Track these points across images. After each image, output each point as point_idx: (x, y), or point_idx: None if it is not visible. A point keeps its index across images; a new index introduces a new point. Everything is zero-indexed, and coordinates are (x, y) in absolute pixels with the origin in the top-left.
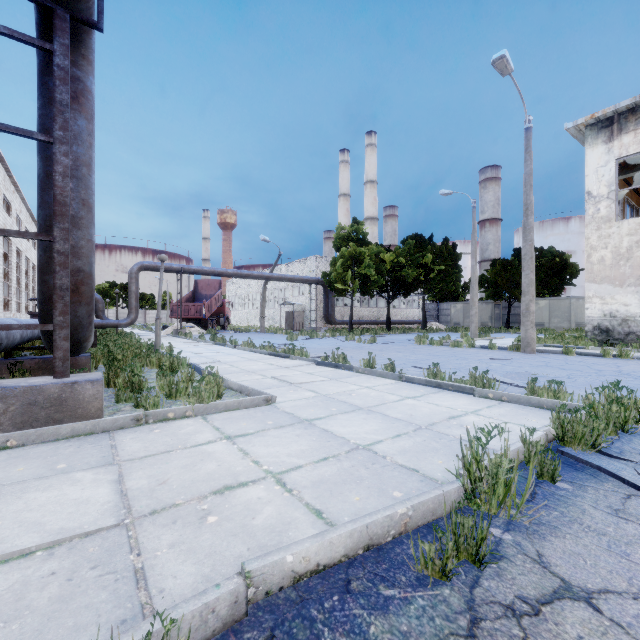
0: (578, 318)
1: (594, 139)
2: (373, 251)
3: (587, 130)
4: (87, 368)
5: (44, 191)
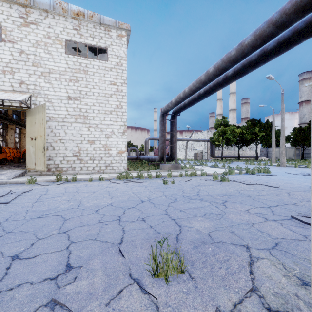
0: None
1: None
2: (231, 128)
3: None
4: None
5: (172, 138)
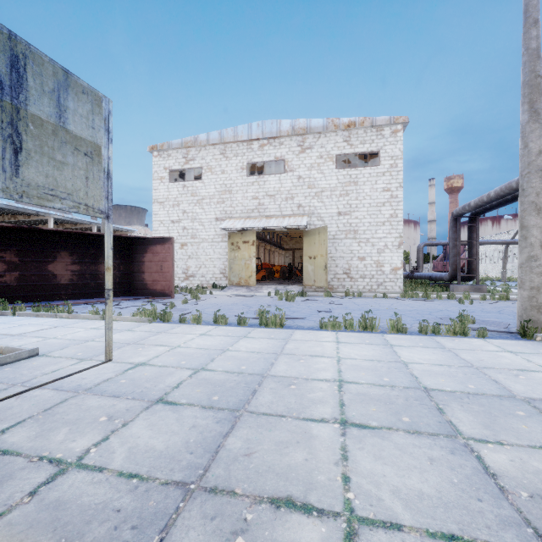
0: None
1: None
2: None
3: None
4: None
5: (470, 249)
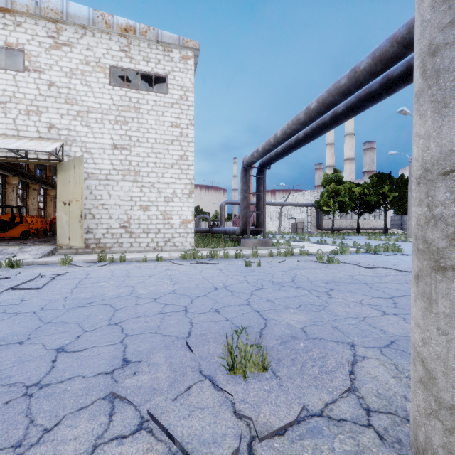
0: None
1: None
2: (347, 187)
3: None
4: None
5: (259, 202)
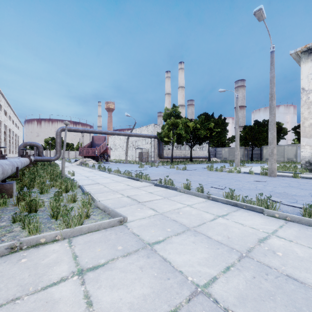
0: (288, 156)
1: (306, 59)
2: (183, 121)
3: (302, 54)
4: (5, 193)
5: None
